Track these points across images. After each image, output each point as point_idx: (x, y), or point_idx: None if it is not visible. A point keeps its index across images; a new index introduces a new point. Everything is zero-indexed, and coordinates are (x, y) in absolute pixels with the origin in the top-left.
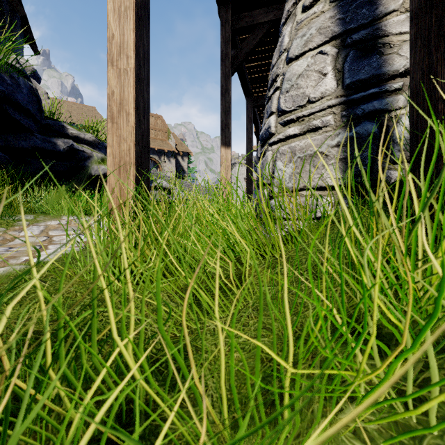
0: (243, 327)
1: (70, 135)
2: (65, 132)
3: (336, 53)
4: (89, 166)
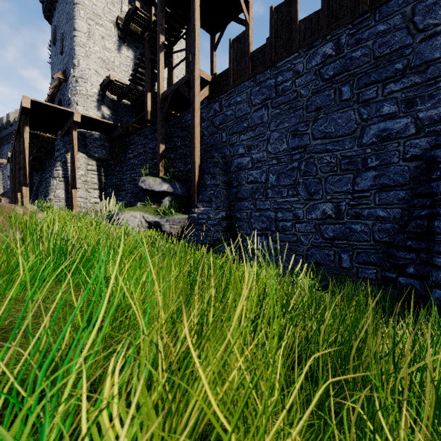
0: None
1: None
2: None
3: (65, 192)
4: None
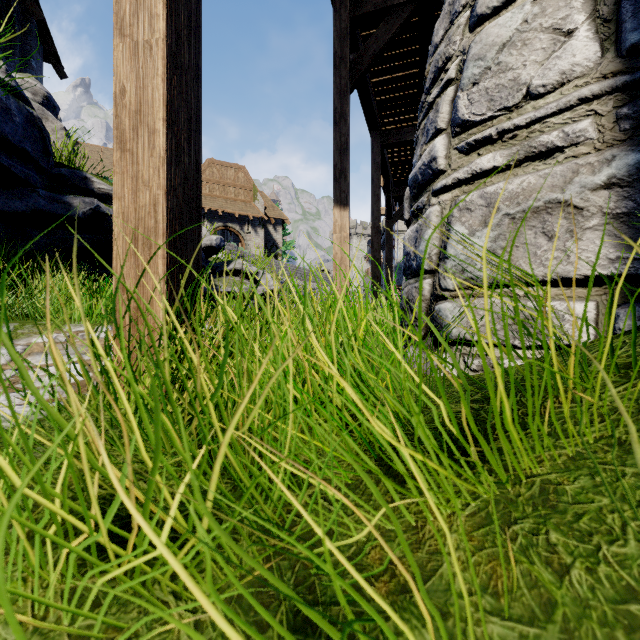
0: None
1: (97, 192)
2: (89, 187)
3: None
4: None
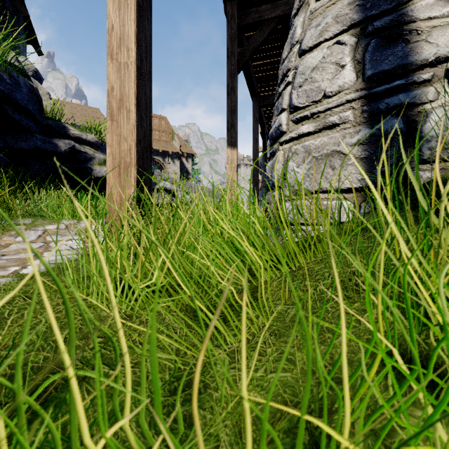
0: (260, 356)
1: (72, 136)
2: (67, 133)
3: (356, 42)
4: (91, 168)
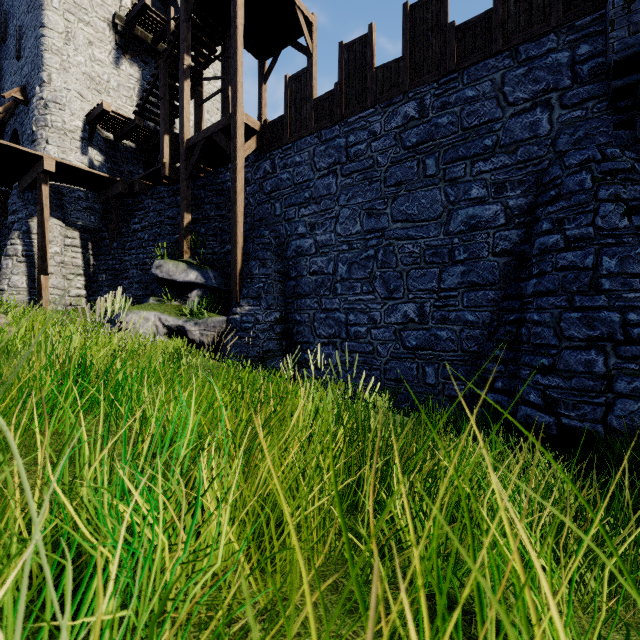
0: None
1: None
2: None
3: (27, 279)
4: None
